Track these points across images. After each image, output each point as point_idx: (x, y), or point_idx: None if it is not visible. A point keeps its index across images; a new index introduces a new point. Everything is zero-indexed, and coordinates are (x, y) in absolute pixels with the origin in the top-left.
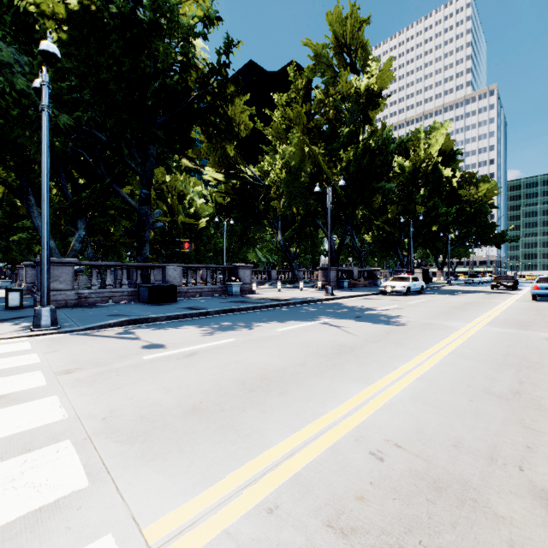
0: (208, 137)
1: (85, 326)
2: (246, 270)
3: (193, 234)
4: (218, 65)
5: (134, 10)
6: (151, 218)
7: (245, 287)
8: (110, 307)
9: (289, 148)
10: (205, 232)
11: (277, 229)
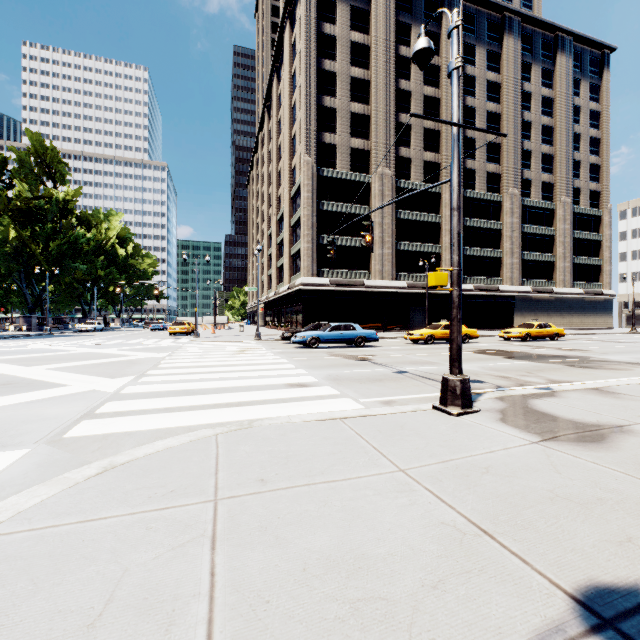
0: None
1: None
2: None
3: None
4: None
5: None
6: None
7: None
8: None
9: (1, 229)
10: None
11: None
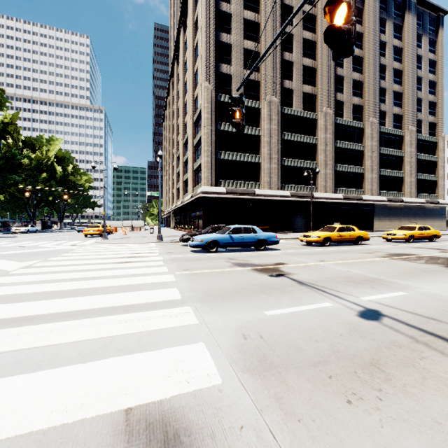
0: None
1: None
2: None
3: None
4: None
5: None
6: None
7: None
8: None
9: None
10: None
11: None
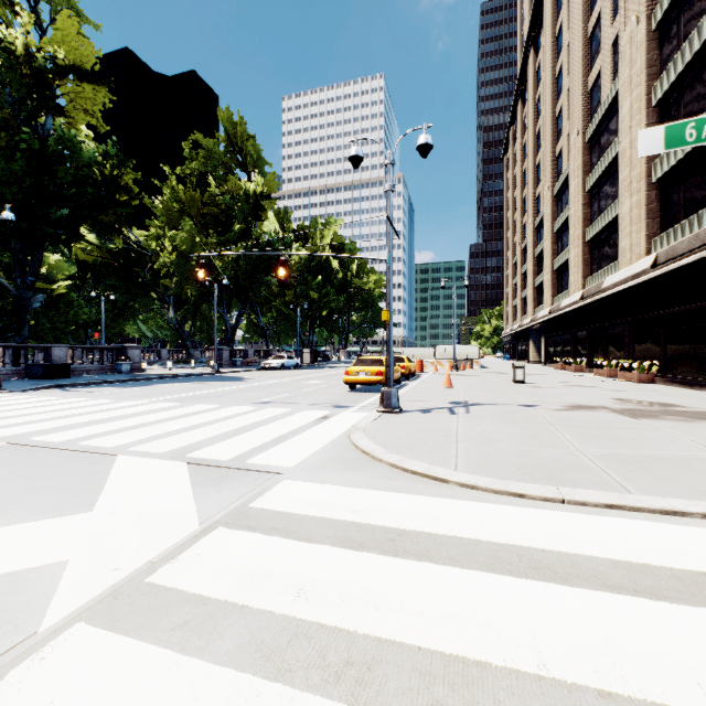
0: (98, 232)
1: (24, 389)
2: (135, 350)
3: (46, 301)
4: (111, 176)
5: (42, 148)
6: (35, 302)
7: (135, 366)
8: (10, 382)
9: (181, 235)
10: (62, 299)
11: (169, 304)
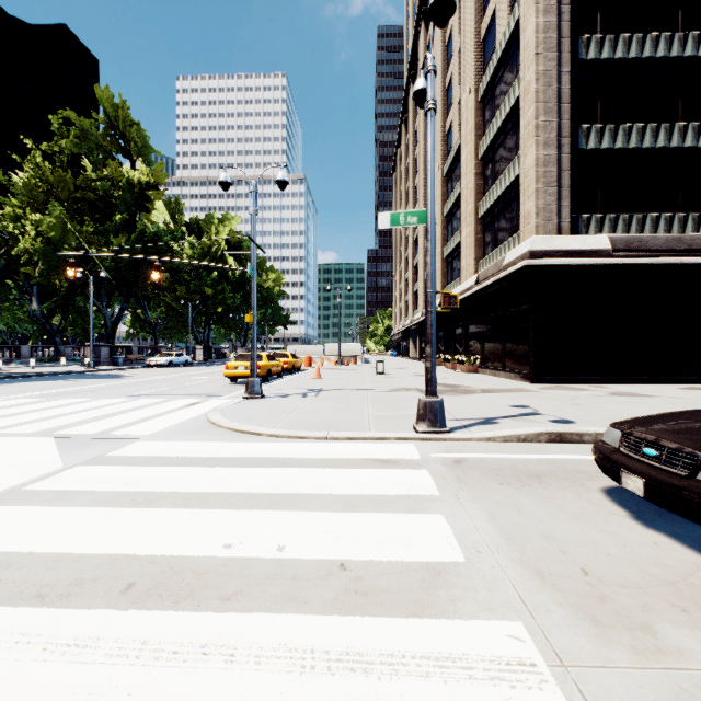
0: None
1: None
2: None
3: None
4: None
5: None
6: None
7: None
8: None
9: (48, 220)
10: None
11: (32, 295)
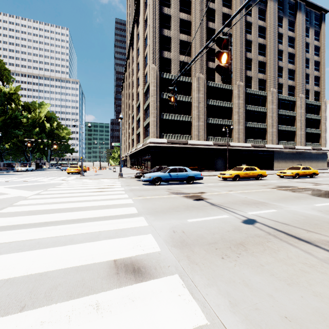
0: None
1: None
2: None
3: None
4: None
5: None
6: None
7: None
8: None
9: None
10: None
11: None
